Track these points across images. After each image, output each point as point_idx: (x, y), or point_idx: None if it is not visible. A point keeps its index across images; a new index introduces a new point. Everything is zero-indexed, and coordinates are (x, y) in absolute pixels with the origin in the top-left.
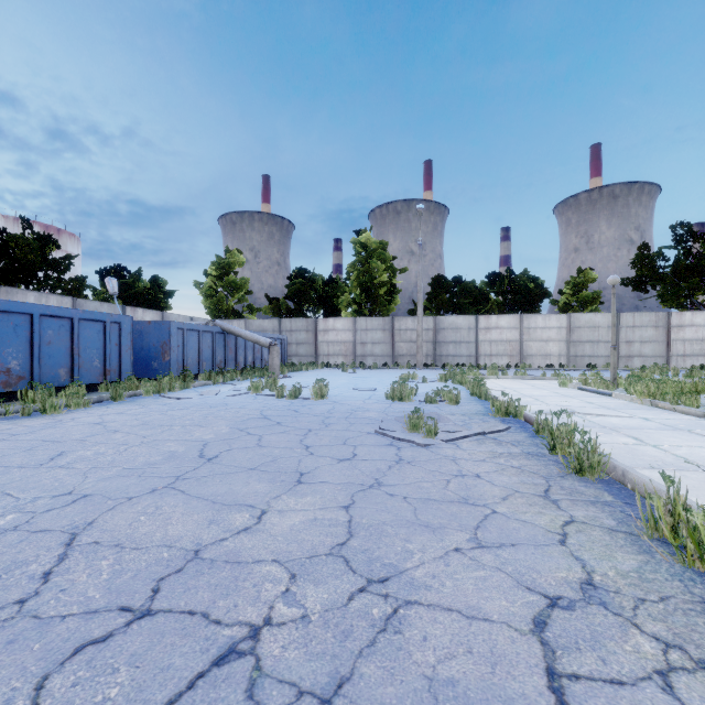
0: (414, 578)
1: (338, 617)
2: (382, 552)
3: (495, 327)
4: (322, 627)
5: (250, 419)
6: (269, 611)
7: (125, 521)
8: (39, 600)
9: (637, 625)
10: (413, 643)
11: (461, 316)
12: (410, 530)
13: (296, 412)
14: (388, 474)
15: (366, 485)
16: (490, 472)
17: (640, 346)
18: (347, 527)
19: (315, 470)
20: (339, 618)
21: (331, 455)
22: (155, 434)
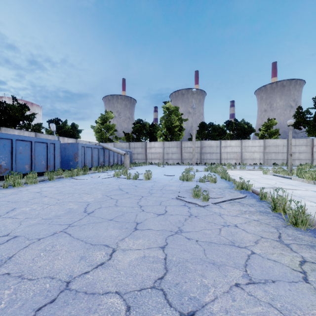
0: (213, 313)
1: None
2: (188, 286)
3: (229, 146)
4: None
5: (113, 190)
6: None
7: (31, 256)
8: None
9: None
10: None
11: (213, 141)
12: (203, 267)
13: (136, 186)
14: (185, 224)
15: (173, 231)
16: (242, 223)
17: (298, 154)
18: (164, 263)
19: (145, 221)
20: None
21: (153, 211)
22: (64, 198)
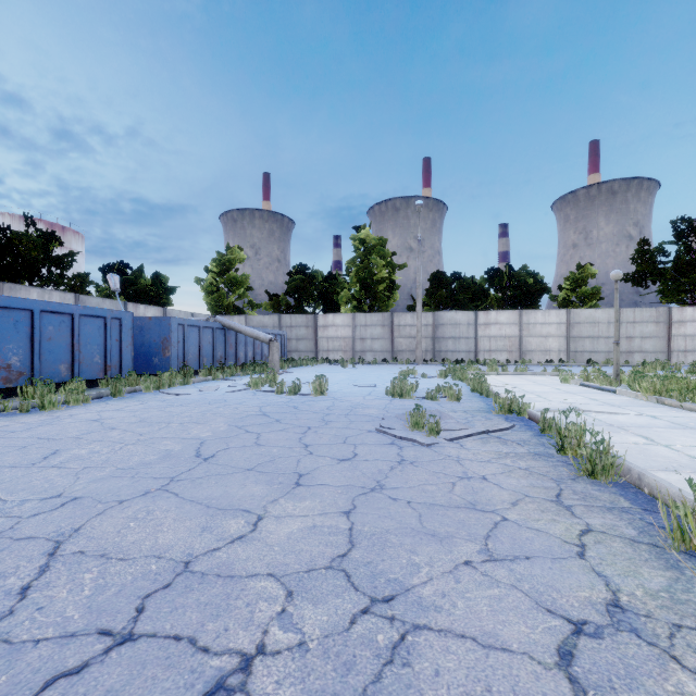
0: (422, 597)
1: (339, 645)
2: (386, 565)
3: (494, 323)
4: (321, 657)
5: (249, 416)
6: (262, 637)
7: (113, 528)
8: (12, 621)
9: (676, 658)
10: (424, 679)
11: (460, 312)
12: (415, 540)
13: (296, 409)
14: (390, 475)
15: (367, 488)
16: (497, 473)
17: (641, 342)
18: (348, 535)
19: (314, 472)
20: (340, 646)
21: (330, 455)
22: (152, 432)
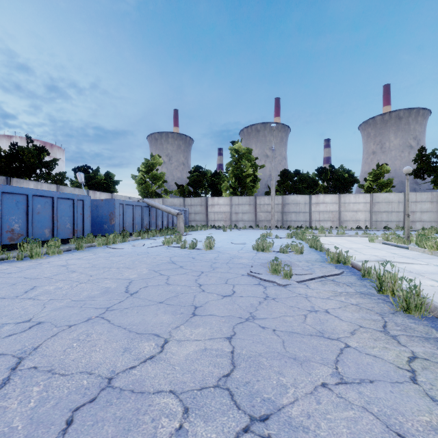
0: (291, 418)
1: None
2: (261, 385)
3: (322, 202)
4: None
5: (162, 263)
6: None
7: (61, 347)
8: None
9: None
10: None
11: (299, 195)
12: (281, 362)
13: (193, 259)
14: (259, 308)
15: (243, 318)
16: (336, 308)
17: (420, 214)
18: (230, 358)
19: (205, 305)
20: None
21: (216, 292)
22: (98, 274)
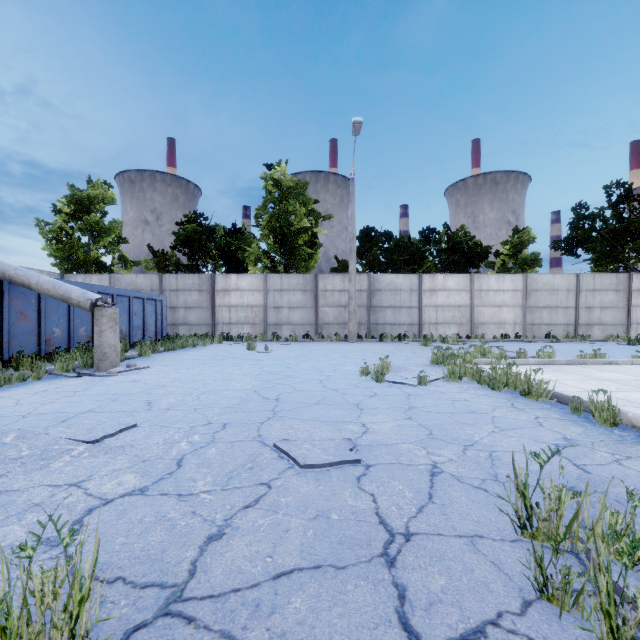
0: None
1: None
2: None
3: (441, 289)
4: None
5: None
6: None
7: None
8: None
9: None
10: None
11: (401, 275)
12: None
13: None
14: None
15: None
16: None
17: (600, 313)
18: None
19: None
20: None
21: None
22: None
